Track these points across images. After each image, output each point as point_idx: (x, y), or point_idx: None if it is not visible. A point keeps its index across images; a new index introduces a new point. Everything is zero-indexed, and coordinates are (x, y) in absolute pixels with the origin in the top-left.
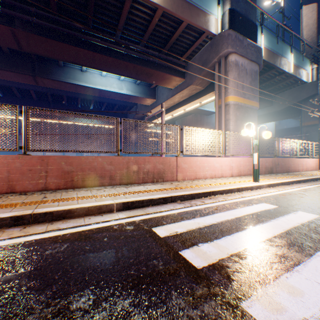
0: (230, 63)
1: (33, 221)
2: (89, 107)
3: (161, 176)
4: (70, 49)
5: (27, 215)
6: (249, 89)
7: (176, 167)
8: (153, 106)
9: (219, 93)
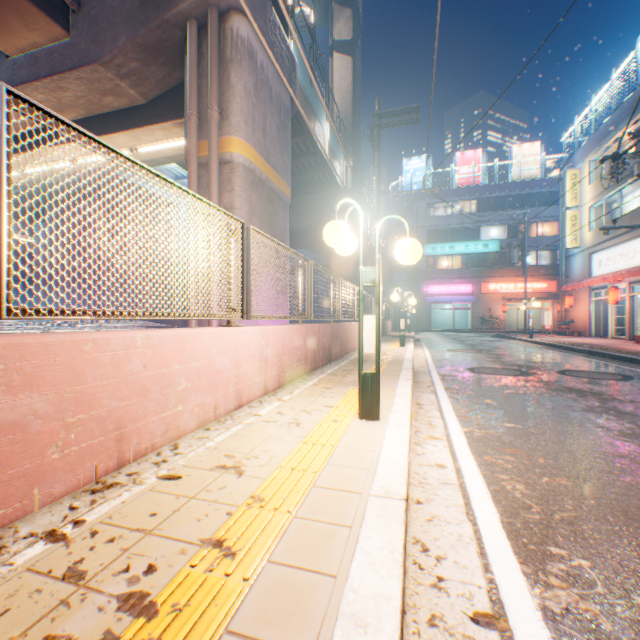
0: (238, 39)
1: None
2: None
3: None
4: None
5: None
6: (278, 146)
7: None
8: None
9: (203, 122)
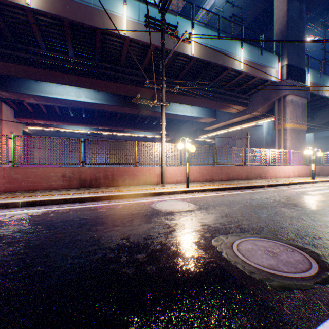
0: (287, 101)
1: (248, 188)
2: (152, 123)
3: (259, 176)
4: (181, 97)
5: (247, 186)
6: (300, 117)
7: (266, 171)
8: (212, 124)
9: (278, 121)
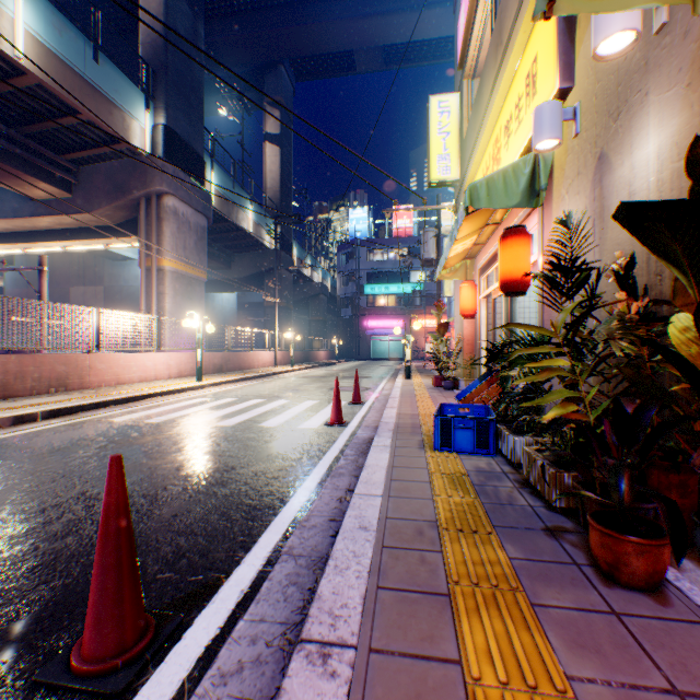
0: (168, 208)
1: None
2: None
3: (64, 383)
4: None
5: None
6: (196, 252)
7: (89, 368)
8: None
9: (149, 248)
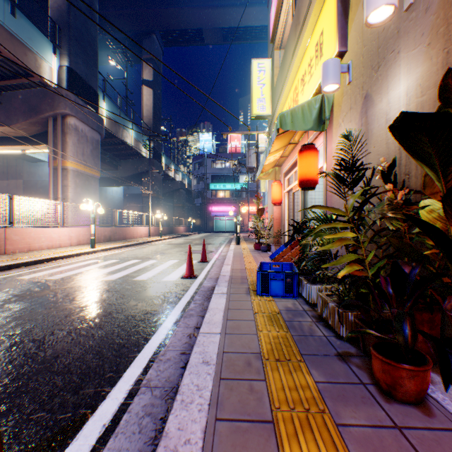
0: (70, 125)
1: None
2: None
3: None
4: None
5: None
6: (92, 157)
7: (5, 239)
8: None
9: (56, 153)
